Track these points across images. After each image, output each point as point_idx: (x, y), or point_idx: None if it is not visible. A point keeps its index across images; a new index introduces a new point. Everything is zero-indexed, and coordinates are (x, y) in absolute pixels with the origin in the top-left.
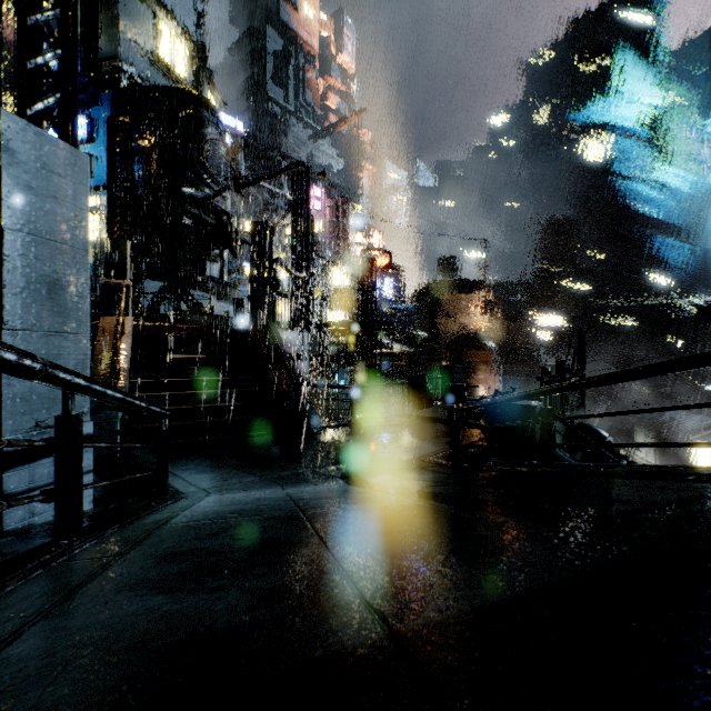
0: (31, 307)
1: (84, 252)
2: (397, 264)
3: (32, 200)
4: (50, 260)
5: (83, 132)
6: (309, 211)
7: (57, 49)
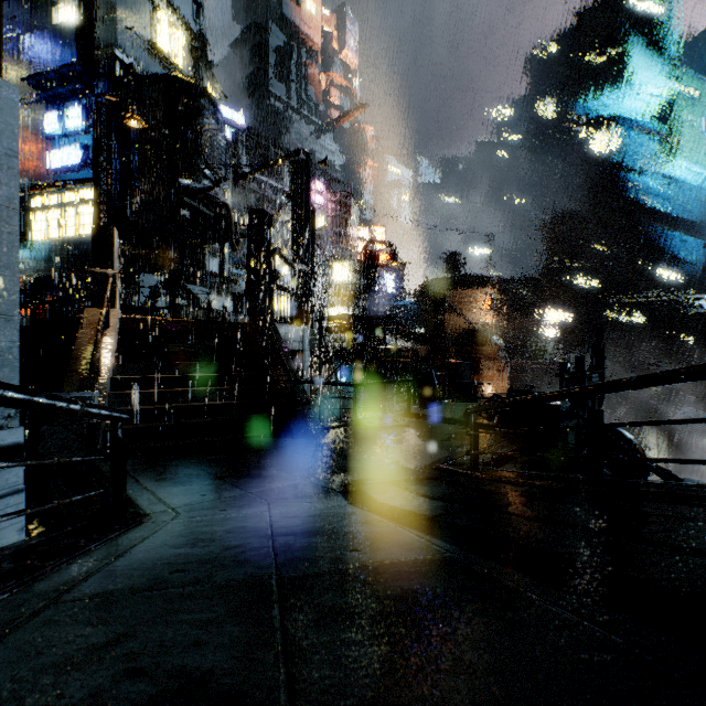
0: None
1: (11, 211)
2: (401, 258)
3: None
4: None
5: (79, 123)
6: (309, 201)
7: None
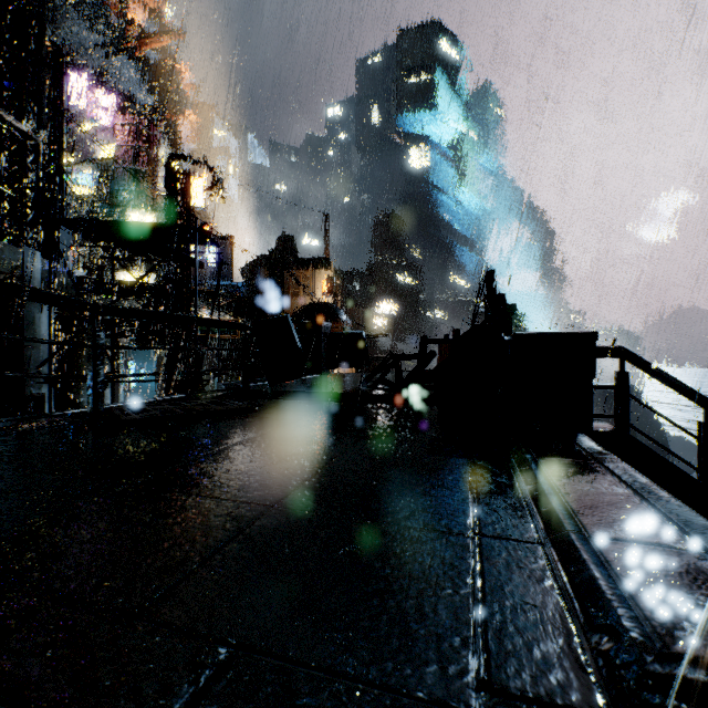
0: None
1: None
2: (225, 190)
3: None
4: None
5: None
6: (41, 10)
7: None
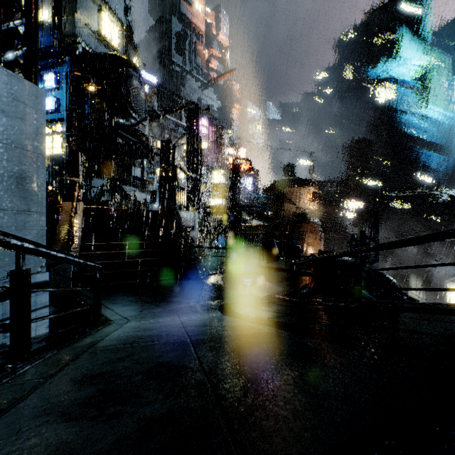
0: (4, 193)
1: (43, 157)
2: (255, 168)
3: (5, 120)
4: (18, 161)
5: (53, 83)
6: (198, 134)
7: (23, 17)
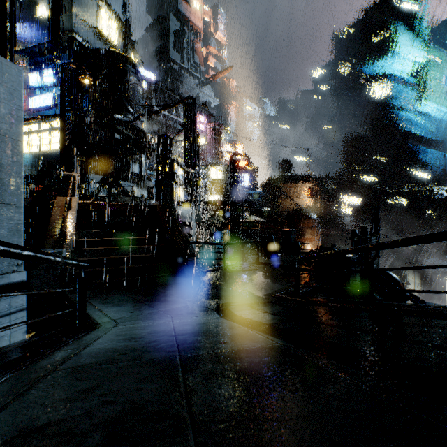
0: None
1: (19, 142)
2: (253, 164)
3: None
4: None
5: (51, 79)
6: (196, 129)
7: None
